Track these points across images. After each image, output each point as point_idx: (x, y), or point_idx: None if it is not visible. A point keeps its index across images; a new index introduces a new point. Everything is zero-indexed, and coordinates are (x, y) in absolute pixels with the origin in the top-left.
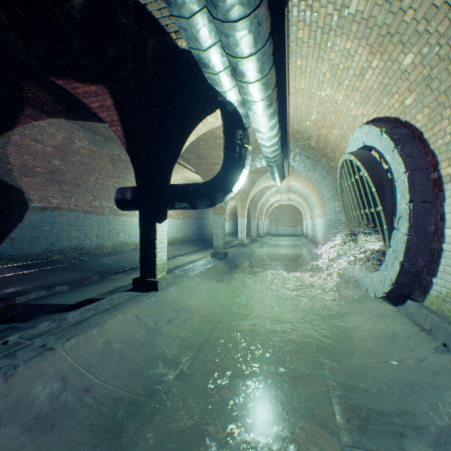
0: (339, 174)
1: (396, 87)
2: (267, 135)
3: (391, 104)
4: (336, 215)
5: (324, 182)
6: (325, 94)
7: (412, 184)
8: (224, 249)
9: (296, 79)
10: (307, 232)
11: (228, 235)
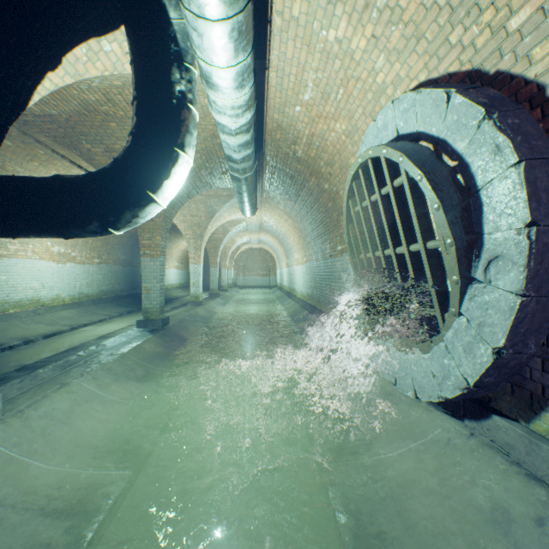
0: (348, 191)
1: None
2: (231, 98)
3: (469, 39)
4: (326, 261)
5: (310, 216)
6: (335, 35)
7: (533, 189)
8: (162, 314)
9: None
10: (282, 283)
11: (180, 287)
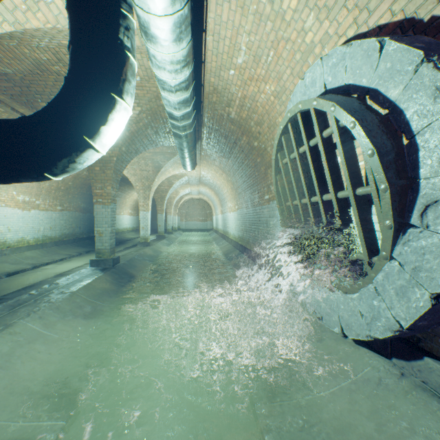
0: (277, 145)
1: None
2: (169, 51)
3: None
4: (255, 208)
5: (241, 170)
6: None
7: None
8: (113, 254)
9: None
10: (218, 227)
11: (133, 230)
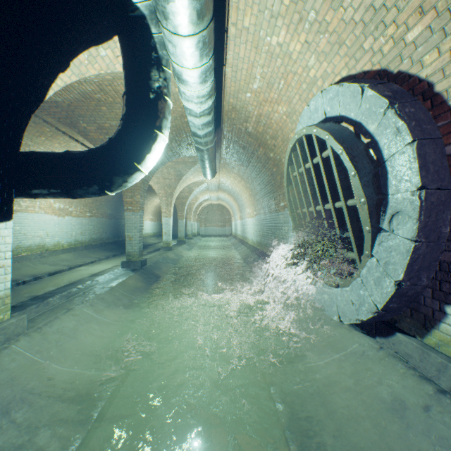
0: (287, 160)
1: (397, 9)
2: (196, 90)
3: (378, 47)
4: (272, 215)
5: (258, 178)
6: (277, 40)
7: (423, 161)
8: (141, 256)
9: (240, 5)
10: (237, 233)
11: (153, 236)
